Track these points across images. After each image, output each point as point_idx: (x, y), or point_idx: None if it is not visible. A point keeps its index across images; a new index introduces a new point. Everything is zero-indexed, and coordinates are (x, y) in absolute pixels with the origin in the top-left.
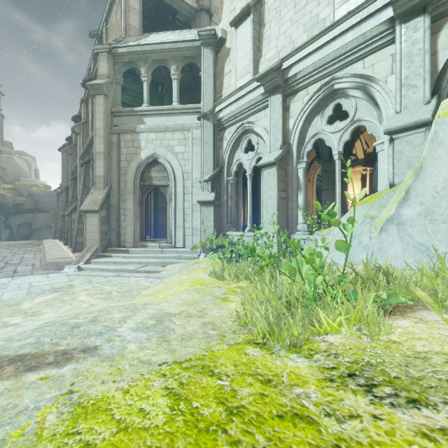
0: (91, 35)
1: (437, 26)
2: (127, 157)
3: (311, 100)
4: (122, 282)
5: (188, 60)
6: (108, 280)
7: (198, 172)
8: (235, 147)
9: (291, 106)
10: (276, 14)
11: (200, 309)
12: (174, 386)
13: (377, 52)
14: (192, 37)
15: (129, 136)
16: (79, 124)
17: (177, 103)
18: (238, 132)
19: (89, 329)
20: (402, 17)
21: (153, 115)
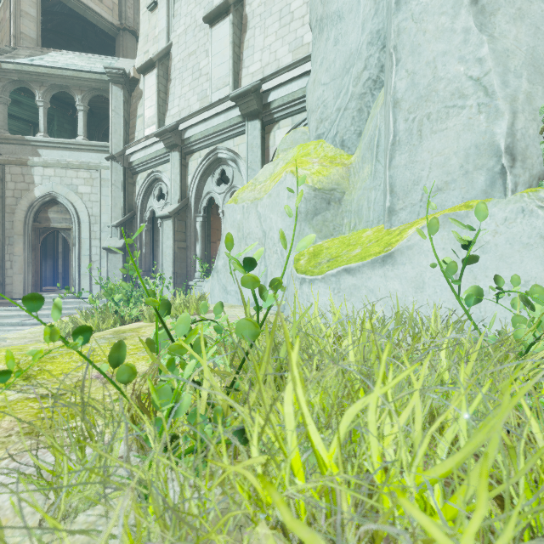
0: None
1: (269, 129)
2: (15, 193)
3: (203, 162)
4: None
5: (98, 92)
6: None
7: (108, 216)
8: (148, 193)
9: (189, 164)
10: (180, 74)
11: (39, 335)
12: None
13: (241, 136)
14: (102, 67)
15: (18, 169)
16: None
17: (83, 138)
18: (149, 179)
19: None
20: (248, 117)
21: (52, 148)
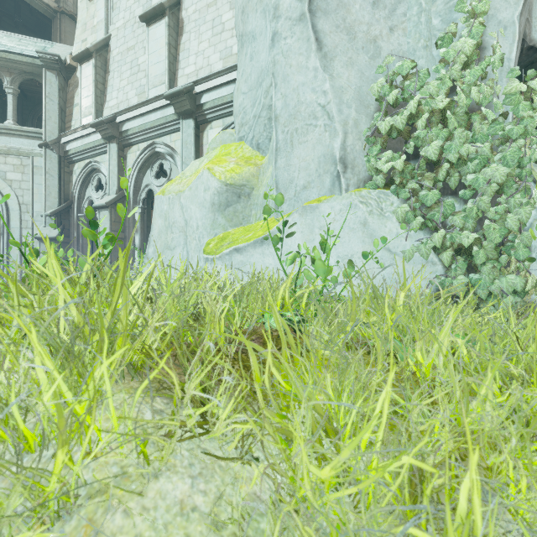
0: None
1: (203, 128)
2: None
3: (142, 155)
4: None
5: (30, 76)
6: None
7: (41, 205)
8: (86, 183)
9: (128, 157)
10: (119, 67)
11: None
12: None
13: (177, 133)
14: (35, 51)
15: None
16: None
17: (13, 123)
18: (87, 169)
19: None
20: (183, 115)
21: None
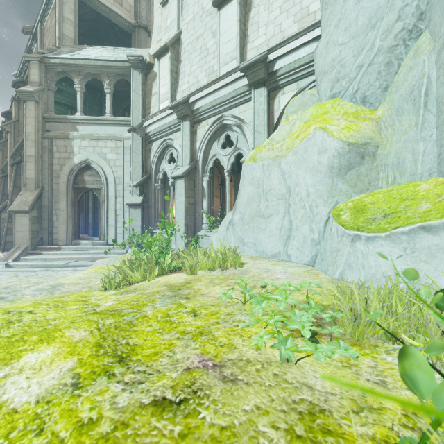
0: (24, 31)
1: (274, 95)
2: (60, 161)
3: (210, 129)
4: (50, 275)
5: (121, 77)
6: (36, 274)
7: (129, 178)
8: (161, 158)
9: (198, 132)
10: (189, 55)
11: (88, 281)
12: (39, 301)
13: (246, 104)
14: (124, 57)
15: (62, 142)
16: (10, 123)
17: (110, 115)
18: (162, 146)
19: (2, 291)
20: (255, 85)
21: (87, 124)
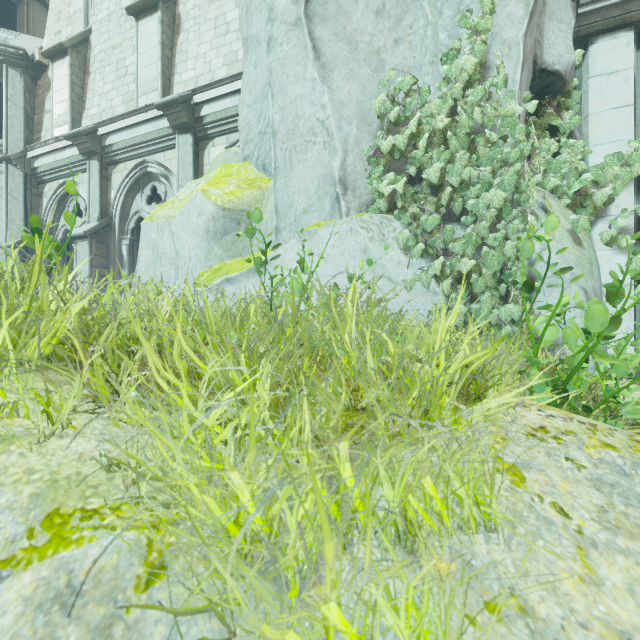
0: None
1: (204, 145)
2: None
3: (130, 176)
4: None
5: None
6: None
7: (1, 234)
8: (61, 208)
9: (113, 177)
10: (101, 68)
11: None
12: None
13: (173, 150)
14: None
15: None
16: None
17: None
18: (61, 191)
19: None
20: (179, 129)
21: None
